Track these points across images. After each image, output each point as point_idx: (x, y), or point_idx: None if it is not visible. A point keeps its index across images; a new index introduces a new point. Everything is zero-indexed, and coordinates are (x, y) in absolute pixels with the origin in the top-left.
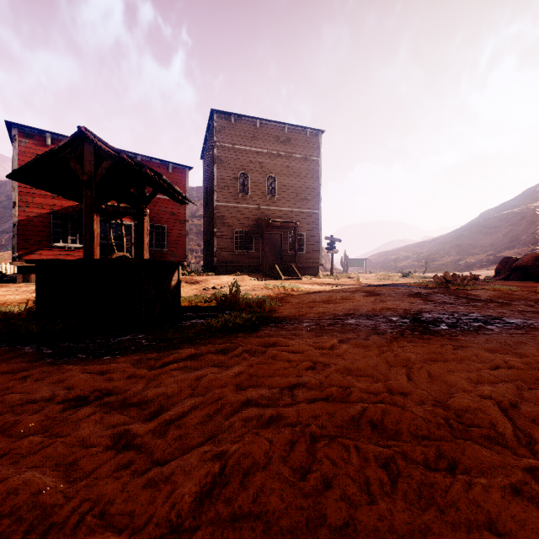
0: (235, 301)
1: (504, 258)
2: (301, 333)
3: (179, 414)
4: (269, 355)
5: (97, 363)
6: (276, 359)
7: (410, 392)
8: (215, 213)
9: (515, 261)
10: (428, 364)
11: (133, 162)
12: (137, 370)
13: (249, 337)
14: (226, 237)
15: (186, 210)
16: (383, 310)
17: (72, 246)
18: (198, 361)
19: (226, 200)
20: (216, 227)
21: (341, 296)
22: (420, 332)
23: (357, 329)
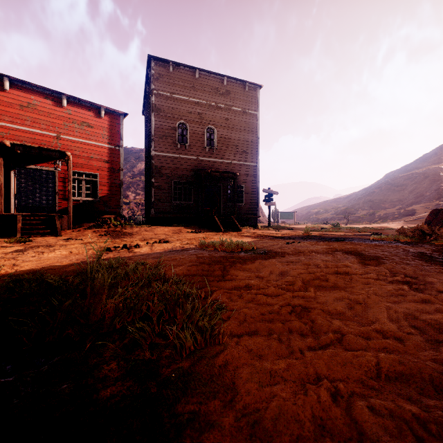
0: (90, 309)
1: (433, 210)
2: None
3: None
4: None
5: None
6: None
7: None
8: (152, 163)
9: None
10: None
11: None
12: None
13: None
14: (164, 187)
15: (121, 159)
16: None
17: None
18: None
19: (164, 149)
20: (154, 178)
21: (325, 265)
22: None
23: None
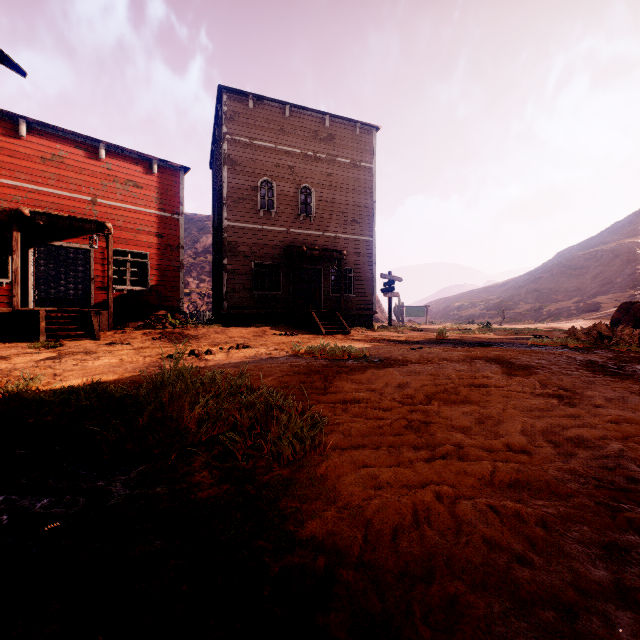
0: (172, 418)
1: (623, 303)
2: None
3: None
4: None
5: None
6: None
7: None
8: (224, 237)
9: None
10: None
11: None
12: None
13: None
14: (242, 272)
15: (180, 232)
16: None
17: None
18: None
19: (242, 218)
20: (227, 258)
21: (458, 376)
22: None
23: None
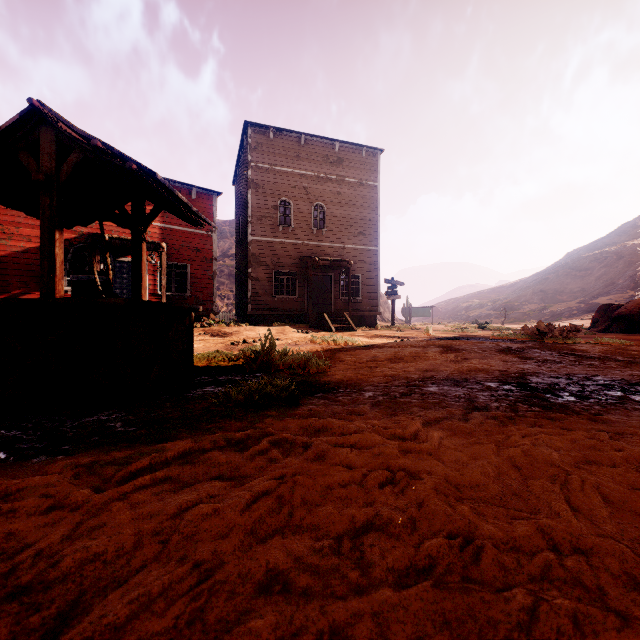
0: (269, 359)
1: (602, 305)
2: (364, 409)
3: (104, 633)
4: (315, 454)
5: (15, 471)
6: (327, 462)
7: (596, 550)
8: (249, 250)
9: (617, 309)
10: (588, 471)
11: (114, 156)
12: (71, 493)
13: (285, 416)
14: (264, 279)
15: (213, 246)
16: (472, 372)
17: (69, 289)
18: (193, 466)
19: (264, 233)
20: (251, 267)
21: (410, 353)
22: (541, 406)
23: (446, 402)
